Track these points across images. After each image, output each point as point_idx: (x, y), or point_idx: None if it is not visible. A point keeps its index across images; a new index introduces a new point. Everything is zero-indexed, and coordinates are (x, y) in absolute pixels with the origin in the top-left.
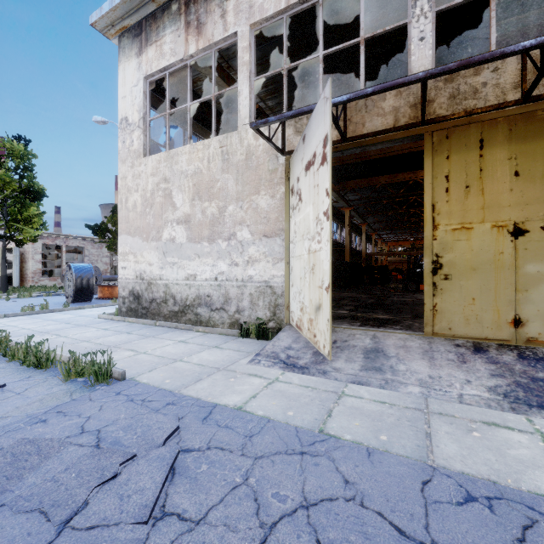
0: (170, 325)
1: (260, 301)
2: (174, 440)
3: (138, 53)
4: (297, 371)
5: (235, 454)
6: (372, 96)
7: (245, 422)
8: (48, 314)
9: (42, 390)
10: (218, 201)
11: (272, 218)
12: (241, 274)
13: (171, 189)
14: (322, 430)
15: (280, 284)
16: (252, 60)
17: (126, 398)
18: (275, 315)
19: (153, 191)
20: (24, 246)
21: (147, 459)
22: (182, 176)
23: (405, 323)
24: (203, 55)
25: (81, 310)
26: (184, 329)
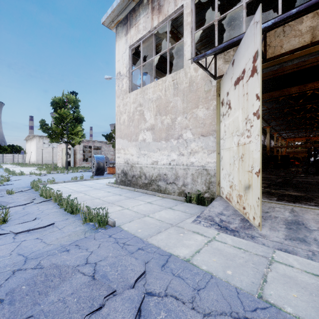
0: (143, 191)
1: (198, 179)
2: (141, 282)
3: (126, 33)
4: (229, 232)
5: (187, 306)
6: (290, 22)
7: (193, 274)
8: (83, 181)
9: (71, 228)
10: (171, 114)
11: (207, 123)
12: (186, 161)
13: (143, 110)
14: (261, 296)
15: (213, 168)
16: (193, 20)
17: (114, 240)
18: (209, 189)
19: (133, 112)
20: (75, 147)
21: (122, 298)
22: (149, 101)
23: (317, 200)
24: (162, 25)
25: (98, 180)
26: (150, 194)
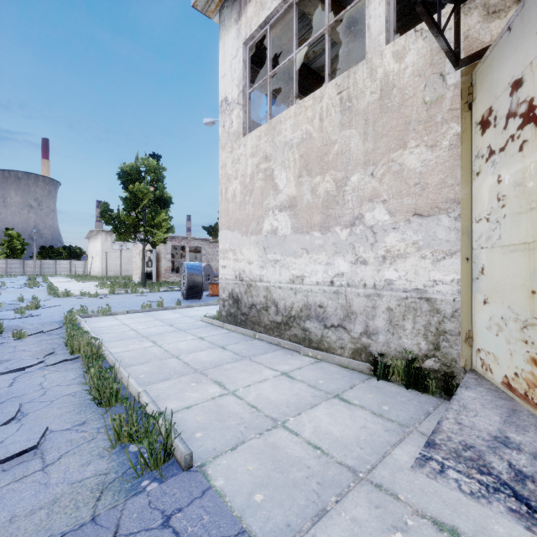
0: (271, 341)
1: (407, 321)
2: None
3: (238, 17)
4: None
5: None
6: None
7: None
8: (161, 311)
9: (74, 467)
10: (335, 171)
11: (431, 182)
12: (372, 278)
13: (272, 169)
14: None
15: (450, 296)
16: None
17: None
18: (439, 349)
19: (252, 175)
20: (159, 248)
21: None
22: (285, 148)
23: None
24: None
25: (189, 309)
26: (287, 348)
